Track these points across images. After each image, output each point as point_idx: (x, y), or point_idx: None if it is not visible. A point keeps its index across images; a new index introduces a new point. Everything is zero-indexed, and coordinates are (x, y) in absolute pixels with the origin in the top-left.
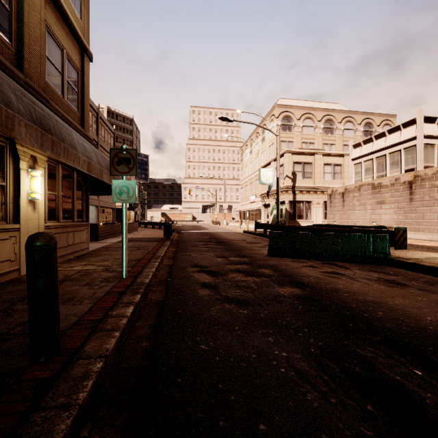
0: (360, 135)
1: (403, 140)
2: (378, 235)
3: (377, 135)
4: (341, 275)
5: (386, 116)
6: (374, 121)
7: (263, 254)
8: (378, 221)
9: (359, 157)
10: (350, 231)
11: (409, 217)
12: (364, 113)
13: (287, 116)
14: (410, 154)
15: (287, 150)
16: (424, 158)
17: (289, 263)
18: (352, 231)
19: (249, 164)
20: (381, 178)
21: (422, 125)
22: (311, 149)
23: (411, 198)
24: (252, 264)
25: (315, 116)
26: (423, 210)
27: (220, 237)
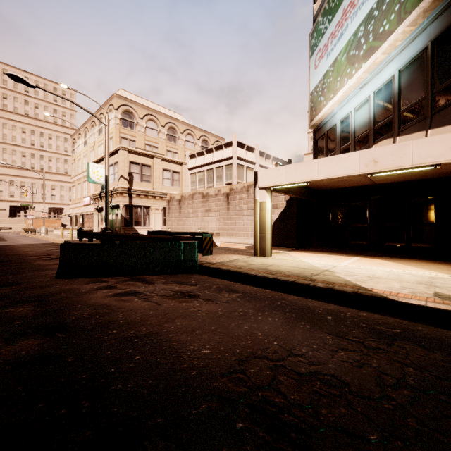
0: (199, 149)
1: (224, 158)
2: (188, 242)
3: (207, 149)
4: (136, 295)
5: (218, 138)
6: (209, 139)
7: (53, 276)
8: (207, 227)
9: (194, 168)
10: (170, 239)
11: (227, 224)
12: (202, 130)
13: (128, 110)
14: (229, 170)
15: (122, 146)
16: (238, 175)
17: (79, 287)
18: (171, 239)
19: (83, 158)
20: (209, 188)
21: (236, 148)
22: (151, 152)
23: (228, 208)
24: (7, 298)
25: (159, 120)
26: (235, 218)
27: (8, 253)
